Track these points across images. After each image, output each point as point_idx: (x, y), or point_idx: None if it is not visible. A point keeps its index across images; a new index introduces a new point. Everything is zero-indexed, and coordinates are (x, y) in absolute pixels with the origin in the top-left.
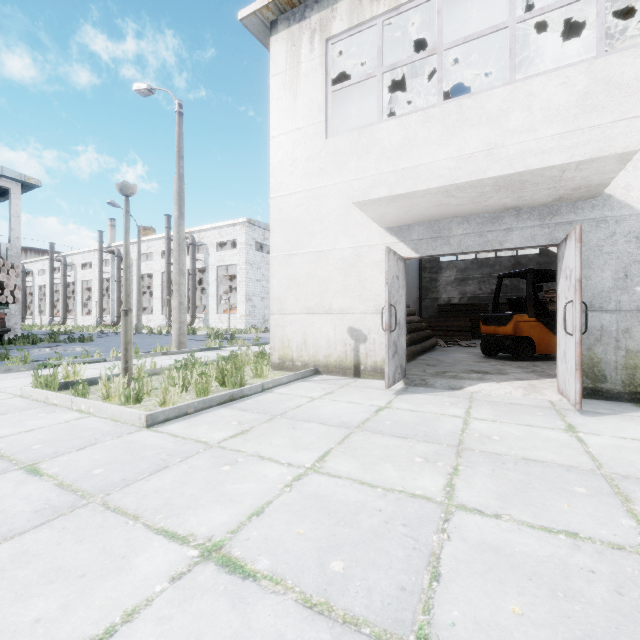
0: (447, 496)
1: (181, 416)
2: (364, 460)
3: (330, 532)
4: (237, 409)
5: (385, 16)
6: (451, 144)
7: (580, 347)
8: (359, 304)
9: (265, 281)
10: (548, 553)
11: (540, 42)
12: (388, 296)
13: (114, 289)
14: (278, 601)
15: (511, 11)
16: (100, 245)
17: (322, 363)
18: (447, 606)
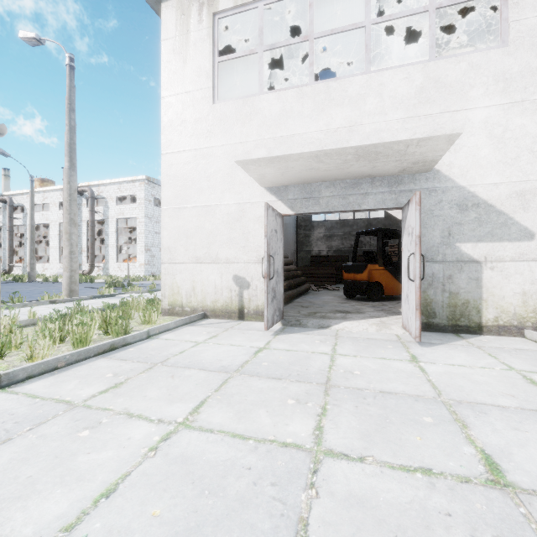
0: (316, 441)
1: (49, 371)
2: (239, 407)
3: (191, 508)
4: (116, 359)
5: (266, 1)
6: (320, 119)
7: (420, 291)
8: (243, 254)
9: None
10: (409, 498)
11: (387, 50)
12: (267, 247)
13: (6, 238)
14: None
15: (367, 14)
16: None
17: (210, 308)
18: None
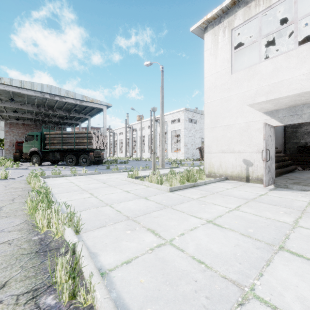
0: (294, 223)
1: (178, 190)
2: (256, 209)
3: (246, 224)
4: (197, 189)
5: (263, 12)
6: (303, 67)
7: None
8: (248, 148)
9: (193, 136)
10: None
11: None
12: (265, 145)
13: (130, 142)
14: (234, 233)
15: None
16: (126, 125)
17: (229, 175)
18: (291, 243)
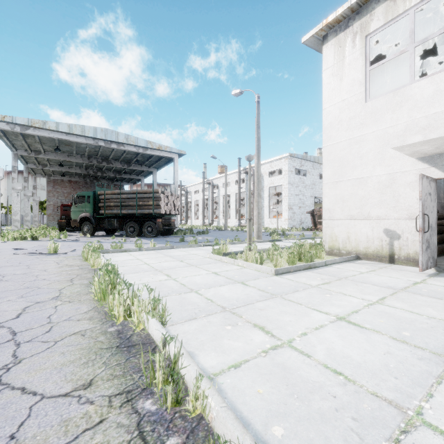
0: None
1: (288, 272)
2: (410, 304)
3: (398, 324)
4: (315, 273)
5: (417, 6)
6: None
7: None
8: (393, 213)
9: (301, 195)
10: None
11: None
12: (422, 208)
13: (210, 204)
14: (380, 336)
15: None
16: (203, 180)
17: (362, 252)
18: None
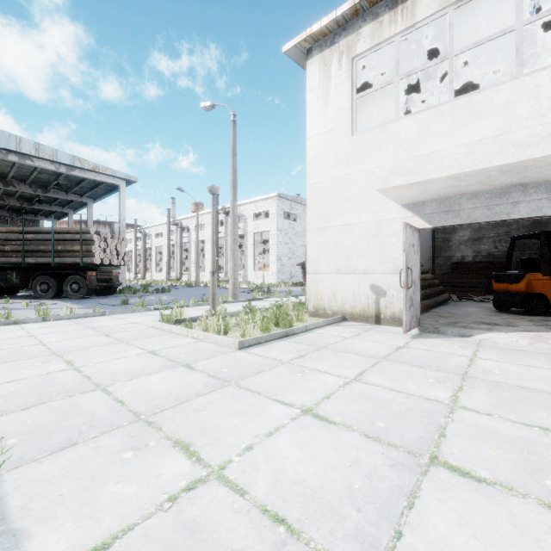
0: (452, 401)
1: (257, 344)
2: (391, 377)
3: (374, 410)
4: (292, 342)
5: (402, 34)
6: (461, 133)
7: None
8: (379, 266)
9: (291, 244)
10: (522, 435)
11: None
12: (405, 261)
13: (178, 252)
14: (350, 433)
15: (518, 16)
16: (168, 219)
17: (348, 312)
18: (449, 447)
